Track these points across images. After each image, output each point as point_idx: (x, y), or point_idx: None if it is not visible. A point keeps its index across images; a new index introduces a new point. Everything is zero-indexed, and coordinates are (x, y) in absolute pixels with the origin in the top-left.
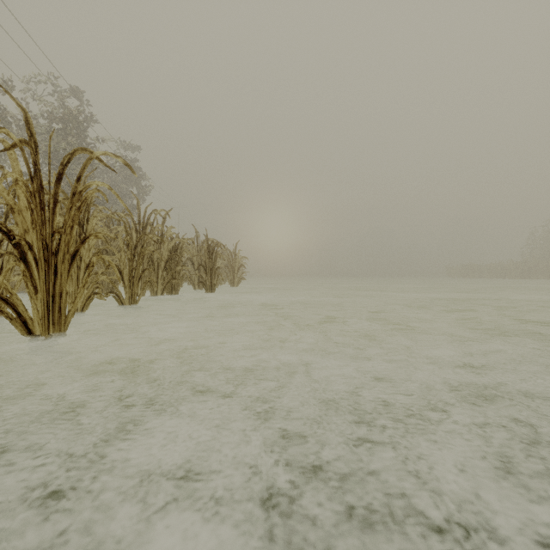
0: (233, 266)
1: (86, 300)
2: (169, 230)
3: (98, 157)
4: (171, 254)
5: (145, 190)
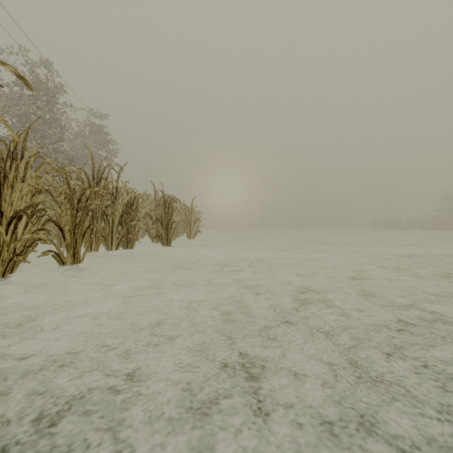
0: (189, 220)
1: (7, 263)
2: (124, 185)
3: None
4: (126, 209)
5: (114, 153)
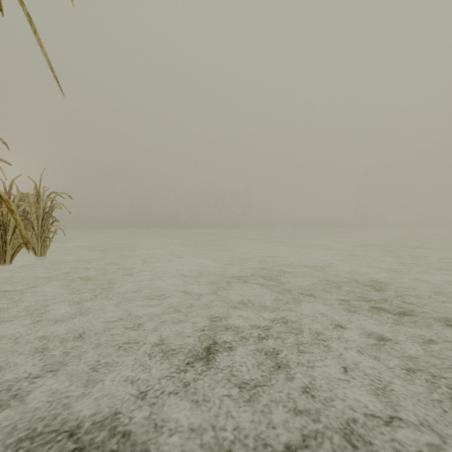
0: None
1: None
2: None
3: None
4: None
5: None
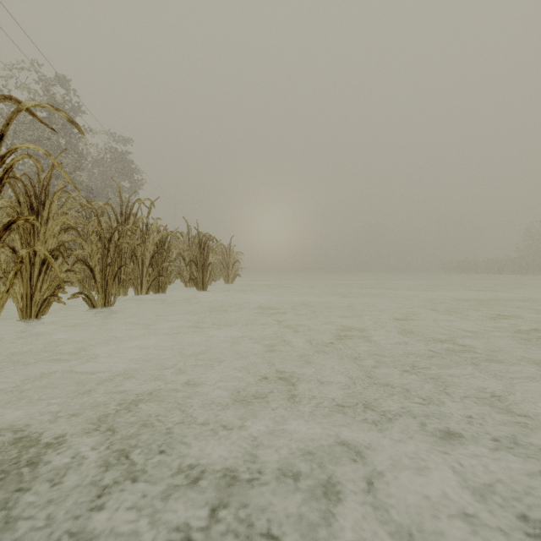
0: (227, 262)
1: (41, 304)
2: (155, 222)
3: (29, 109)
4: (157, 249)
5: (139, 184)
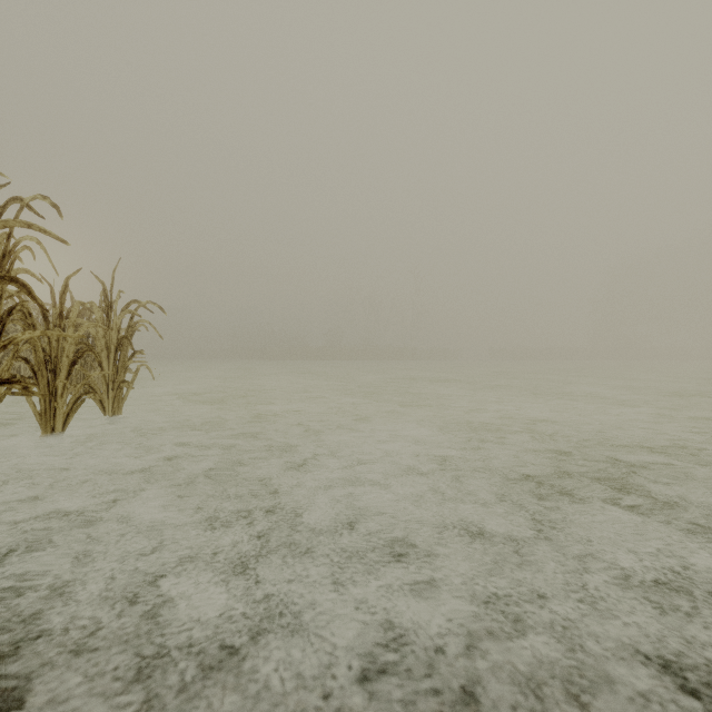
0: None
1: None
2: None
3: None
4: None
5: None
